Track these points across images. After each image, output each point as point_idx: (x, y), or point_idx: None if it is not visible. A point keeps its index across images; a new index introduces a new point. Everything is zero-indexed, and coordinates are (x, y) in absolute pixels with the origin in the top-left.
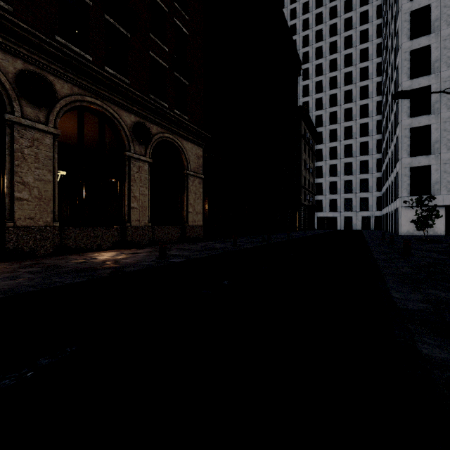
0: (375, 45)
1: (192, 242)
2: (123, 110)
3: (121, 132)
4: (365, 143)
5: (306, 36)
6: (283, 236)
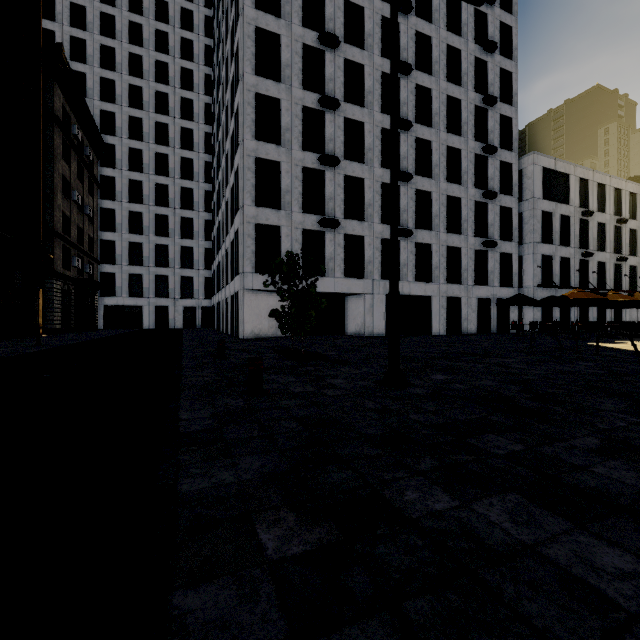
0: (202, 44)
1: None
2: None
3: None
4: (190, 191)
5: None
6: None
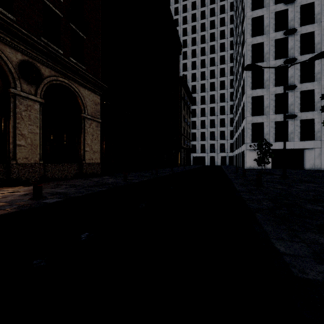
0: (229, 41)
1: (88, 178)
2: (6, 46)
3: (3, 68)
4: (223, 107)
5: (185, 29)
6: (168, 171)
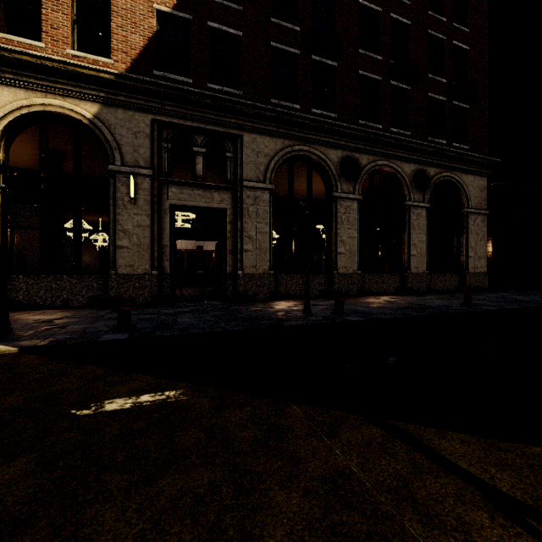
0: None
1: (474, 293)
2: (404, 163)
3: (402, 184)
4: None
5: None
6: None
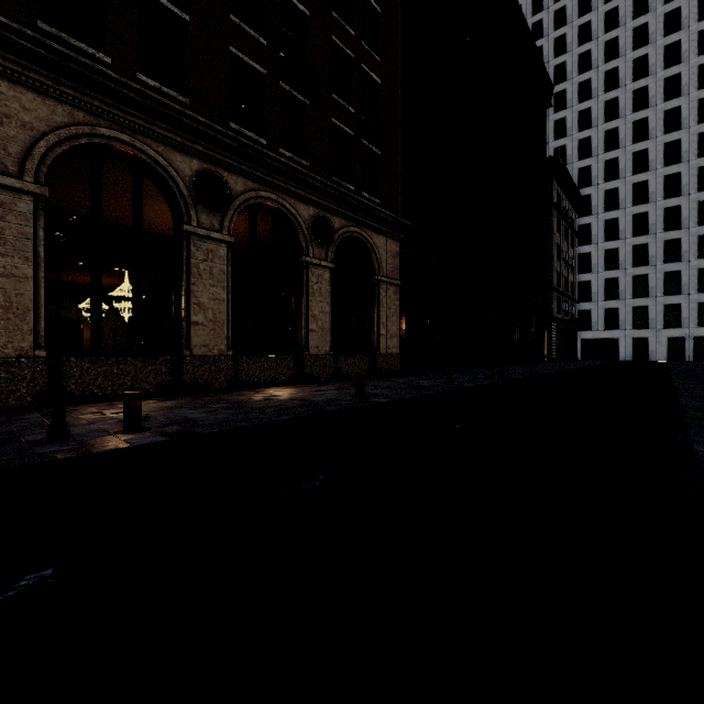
0: (694, 34)
1: (385, 378)
2: (300, 202)
3: (297, 231)
4: (675, 209)
5: (560, 38)
6: (523, 371)
